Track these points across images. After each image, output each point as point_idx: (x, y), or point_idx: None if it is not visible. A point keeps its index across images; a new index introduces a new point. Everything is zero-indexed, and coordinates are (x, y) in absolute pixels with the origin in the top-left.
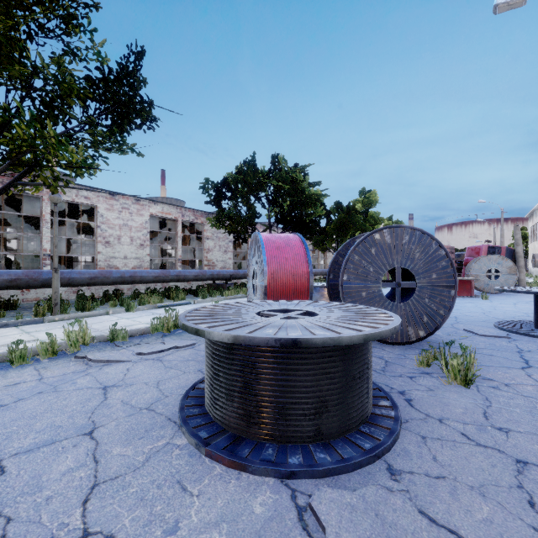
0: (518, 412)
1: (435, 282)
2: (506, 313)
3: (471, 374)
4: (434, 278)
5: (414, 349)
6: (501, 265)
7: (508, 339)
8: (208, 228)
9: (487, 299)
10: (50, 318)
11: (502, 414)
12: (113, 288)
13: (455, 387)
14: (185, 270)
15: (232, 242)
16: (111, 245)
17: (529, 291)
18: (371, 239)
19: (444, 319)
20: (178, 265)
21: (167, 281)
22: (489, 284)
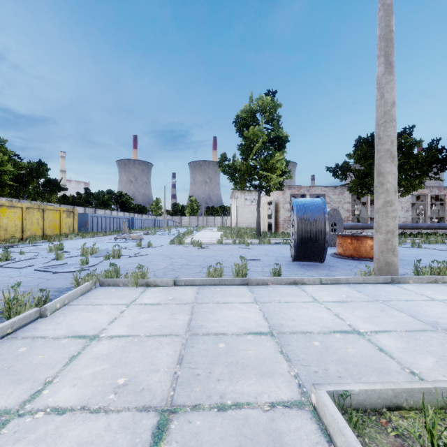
0: None
1: None
2: None
3: None
4: None
5: None
6: None
7: None
8: None
9: None
10: (403, 238)
11: None
12: None
13: None
14: (442, 223)
15: None
16: None
17: None
18: None
19: None
20: (427, 220)
21: (432, 229)
22: None
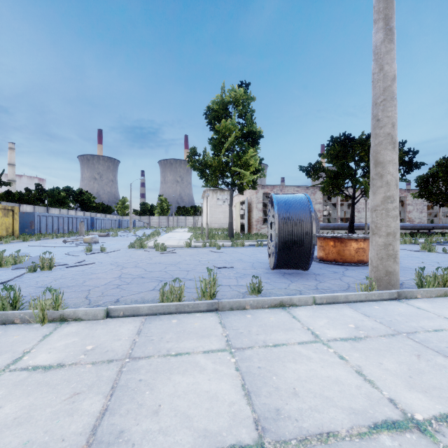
0: None
1: None
2: None
3: None
4: None
5: None
6: None
7: None
8: (408, 198)
9: None
10: None
11: None
12: (360, 232)
13: None
14: (405, 224)
15: (426, 206)
16: (360, 212)
17: None
18: None
19: None
20: None
21: None
22: None
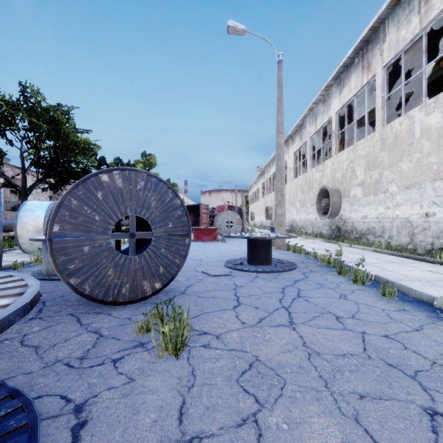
0: (218, 385)
1: (172, 231)
2: (234, 252)
3: (180, 342)
4: (170, 227)
5: (148, 305)
6: (234, 218)
7: (230, 276)
8: None
9: (225, 242)
10: None
11: (201, 400)
12: None
13: (165, 361)
14: None
15: None
16: None
17: (243, 236)
18: (97, 181)
19: (179, 267)
20: None
21: None
22: (227, 231)
